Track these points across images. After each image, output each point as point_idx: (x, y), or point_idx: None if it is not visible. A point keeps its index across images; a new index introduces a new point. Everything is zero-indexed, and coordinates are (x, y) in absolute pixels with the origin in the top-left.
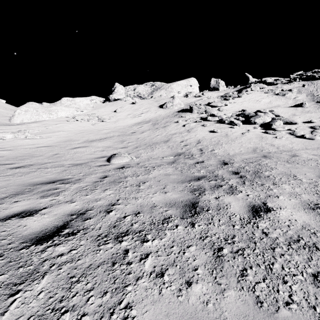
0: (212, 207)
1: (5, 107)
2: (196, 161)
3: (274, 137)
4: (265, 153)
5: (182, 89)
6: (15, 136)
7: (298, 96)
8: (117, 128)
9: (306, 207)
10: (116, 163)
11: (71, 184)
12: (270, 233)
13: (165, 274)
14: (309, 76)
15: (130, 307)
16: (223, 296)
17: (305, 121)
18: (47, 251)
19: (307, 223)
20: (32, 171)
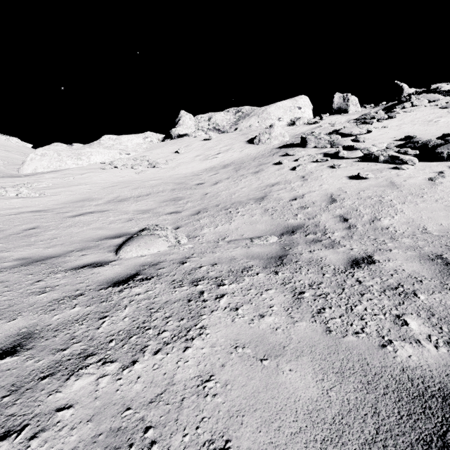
0: None
1: (25, 152)
2: (346, 254)
3: None
4: None
5: (285, 114)
6: None
7: None
8: (174, 177)
9: None
10: (131, 256)
11: None
12: None
13: None
14: None
15: None
16: None
17: None
18: None
19: None
20: None
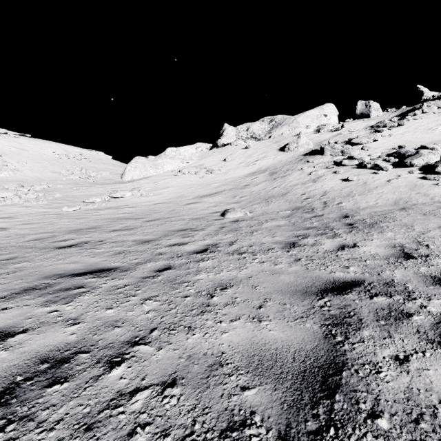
0: (308, 244)
1: (113, 163)
2: (314, 215)
3: (434, 184)
4: (407, 205)
5: (313, 122)
6: (132, 194)
7: None
8: (228, 181)
9: (389, 246)
10: (230, 217)
11: (198, 231)
12: (341, 256)
13: (265, 262)
14: None
15: (248, 267)
16: (291, 267)
17: None
18: (203, 256)
19: (378, 253)
20: (163, 223)
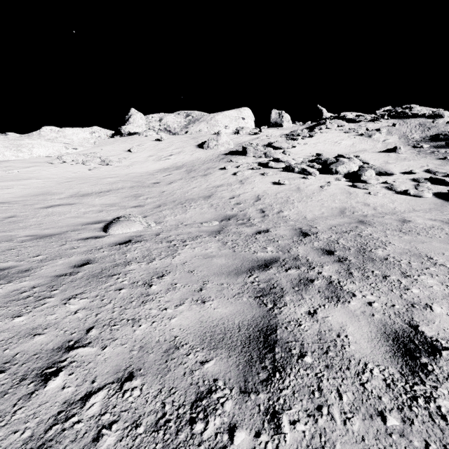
0: (309, 343)
1: None
2: (256, 229)
3: (366, 192)
4: (359, 217)
5: (231, 123)
6: None
7: (389, 138)
8: (131, 176)
9: None
10: (119, 233)
11: (0, 282)
12: None
13: None
14: (398, 114)
15: None
16: None
17: (404, 172)
18: None
19: None
20: None
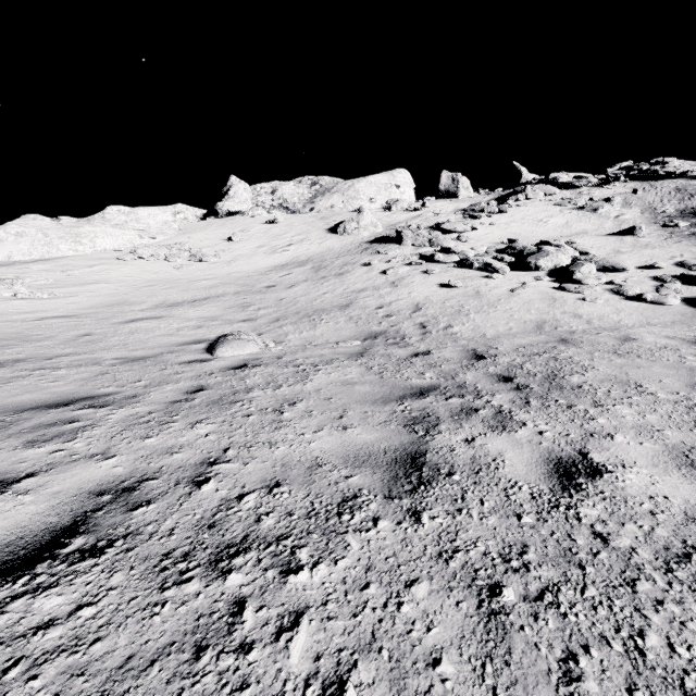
0: (460, 465)
1: None
2: (412, 351)
3: (579, 298)
4: (563, 334)
5: (379, 194)
6: None
7: (625, 212)
8: (234, 277)
9: (681, 462)
10: (229, 355)
11: (111, 408)
12: (612, 535)
13: (348, 683)
14: (644, 172)
15: None
16: None
17: (642, 266)
18: (8, 612)
19: (695, 504)
20: (19, 375)
